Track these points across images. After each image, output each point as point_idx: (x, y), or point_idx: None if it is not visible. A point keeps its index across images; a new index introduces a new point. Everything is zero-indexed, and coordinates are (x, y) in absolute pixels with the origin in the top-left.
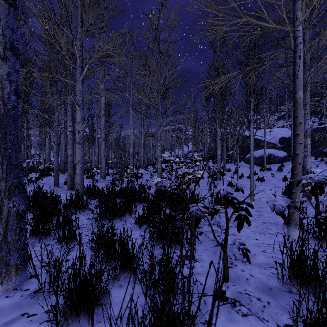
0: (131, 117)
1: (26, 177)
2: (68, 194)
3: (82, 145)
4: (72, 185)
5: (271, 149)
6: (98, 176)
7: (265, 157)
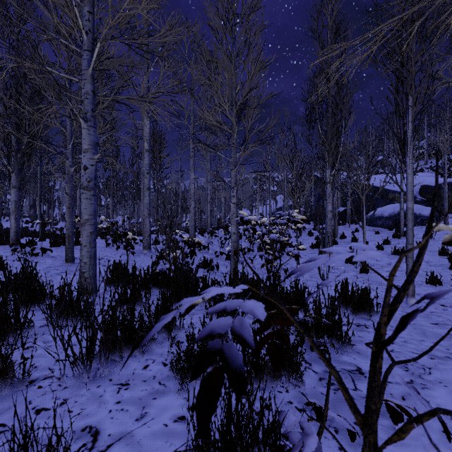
0: (191, 156)
1: (30, 246)
2: None
3: (92, 193)
4: None
5: None
6: (142, 244)
7: (403, 216)
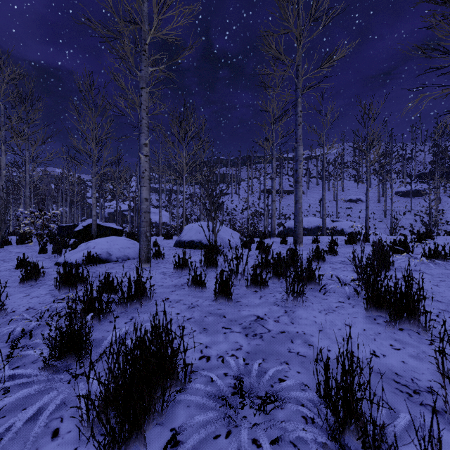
0: None
1: None
2: None
3: None
4: None
5: None
6: None
7: None
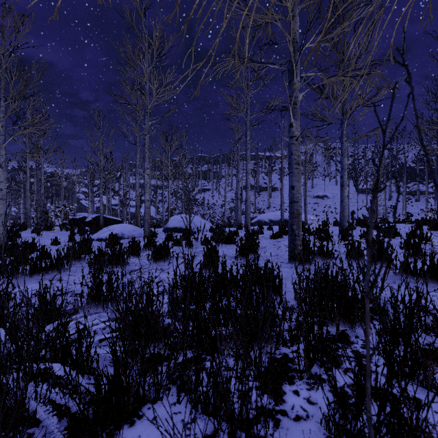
0: None
1: None
2: None
3: None
4: None
5: (83, 213)
6: None
7: None
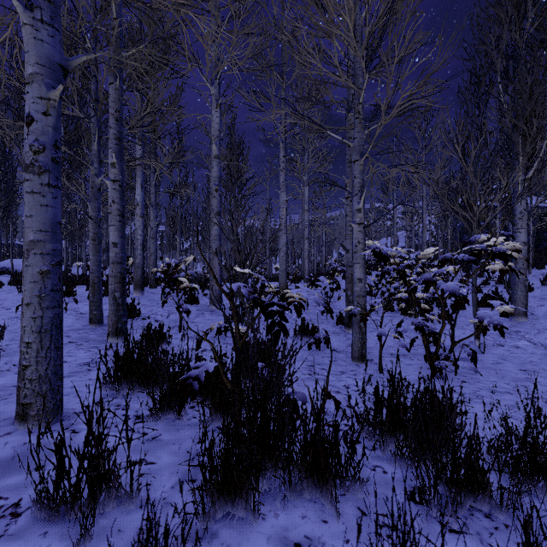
0: (281, 168)
1: None
2: (92, 355)
3: (47, 180)
4: (120, 325)
5: None
6: None
7: None
